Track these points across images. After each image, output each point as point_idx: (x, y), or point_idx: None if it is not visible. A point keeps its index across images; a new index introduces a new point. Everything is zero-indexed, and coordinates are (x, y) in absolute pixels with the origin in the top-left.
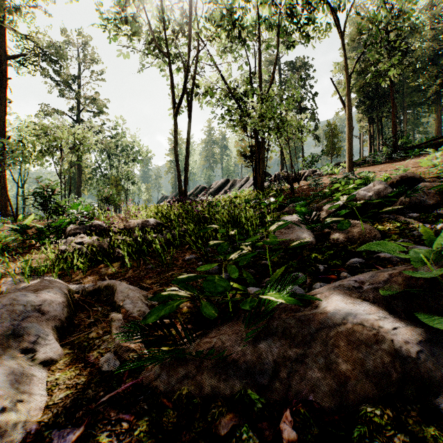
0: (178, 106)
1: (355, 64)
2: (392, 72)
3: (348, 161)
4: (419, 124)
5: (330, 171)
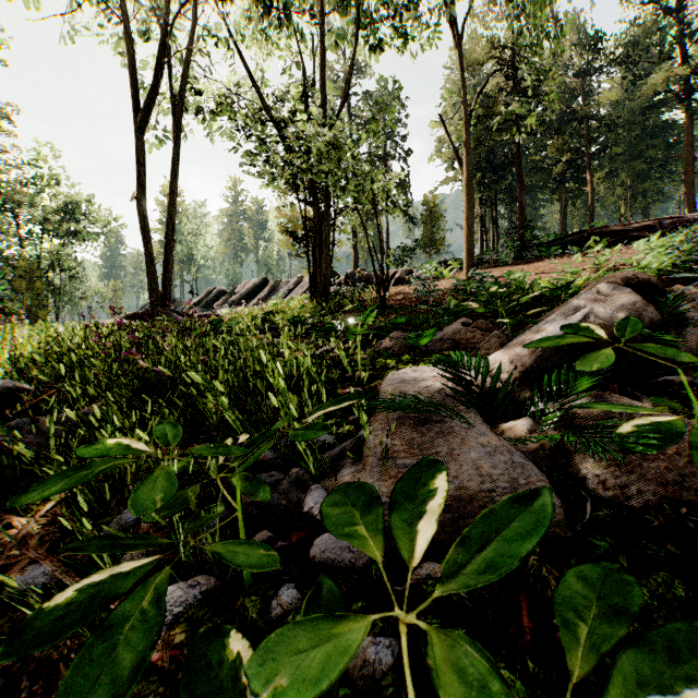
0: (147, 110)
1: (476, 97)
2: (529, 119)
3: (467, 256)
4: (538, 217)
5: (435, 272)
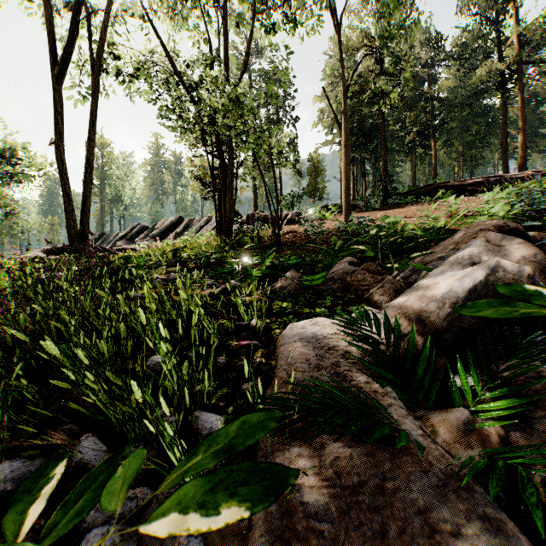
0: (64, 63)
1: (352, 74)
2: (393, 94)
3: (345, 202)
4: (394, 173)
5: (319, 215)
